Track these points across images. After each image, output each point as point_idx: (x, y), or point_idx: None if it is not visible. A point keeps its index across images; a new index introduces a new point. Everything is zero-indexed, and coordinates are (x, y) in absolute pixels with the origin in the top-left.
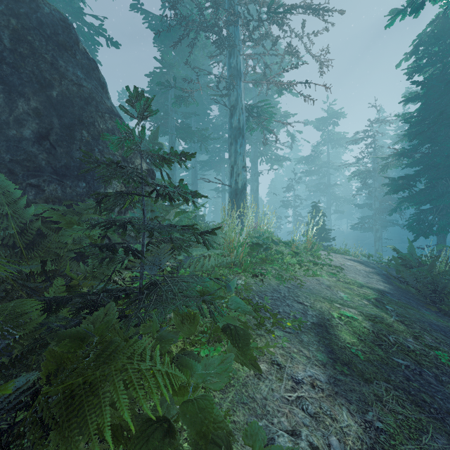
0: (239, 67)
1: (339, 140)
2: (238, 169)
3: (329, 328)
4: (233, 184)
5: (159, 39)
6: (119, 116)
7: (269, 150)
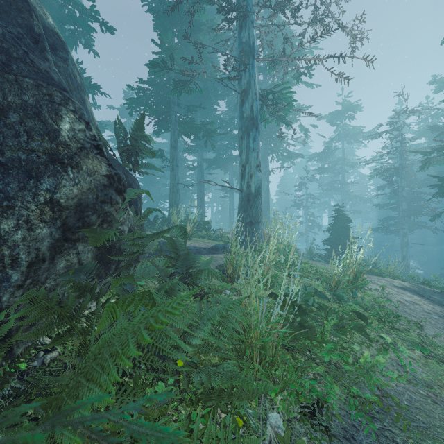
0: (252, 42)
1: (355, 135)
2: (251, 169)
3: None
4: (245, 188)
5: (158, 21)
6: (63, 87)
7: (280, 147)
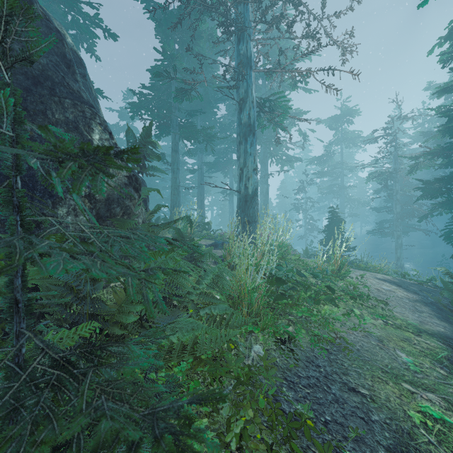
0: (249, 54)
1: (353, 139)
2: (248, 172)
3: None
4: (243, 189)
5: (160, 29)
6: (91, 104)
7: (280, 151)
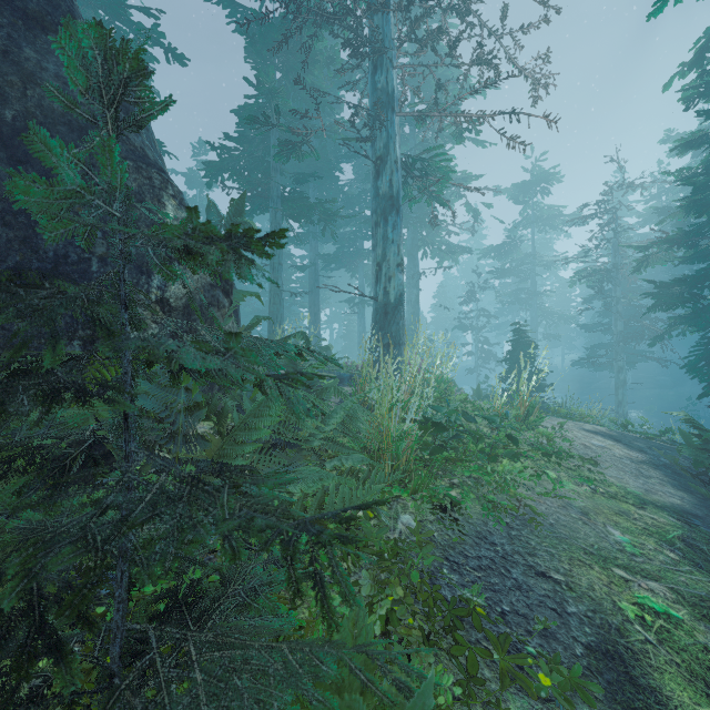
0: (391, 88)
1: (551, 218)
2: (390, 269)
3: (630, 662)
4: (381, 295)
5: (253, 49)
6: (160, 167)
7: (437, 236)
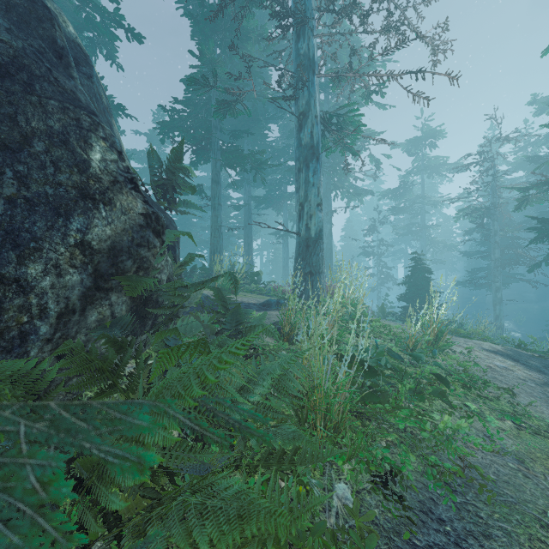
0: (312, 54)
1: (437, 167)
2: (311, 208)
3: None
4: (303, 231)
5: (197, 28)
6: (91, 110)
7: (346, 182)
